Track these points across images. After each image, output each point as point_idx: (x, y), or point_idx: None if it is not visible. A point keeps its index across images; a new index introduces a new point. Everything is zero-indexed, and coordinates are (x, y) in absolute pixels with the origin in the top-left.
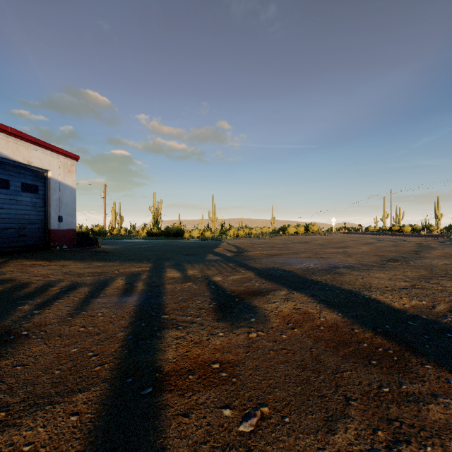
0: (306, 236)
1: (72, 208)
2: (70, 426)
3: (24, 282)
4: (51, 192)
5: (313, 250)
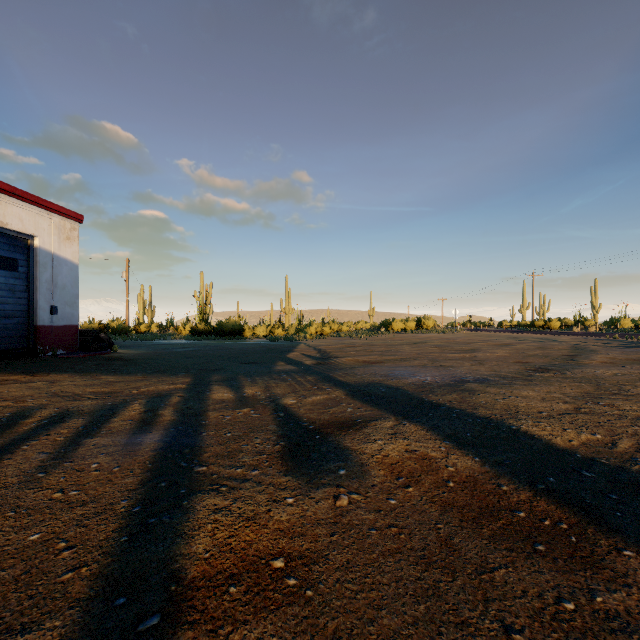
0: (418, 334)
1: (72, 294)
2: None
3: None
4: (39, 269)
5: (430, 355)
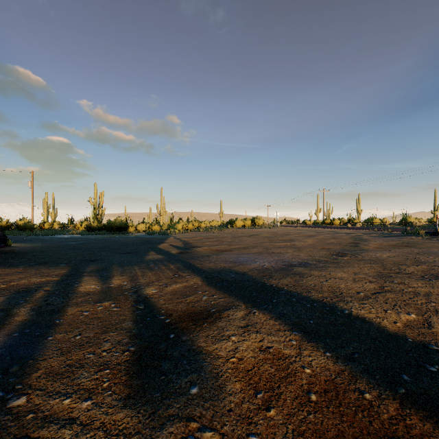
0: (253, 229)
1: None
2: None
3: None
4: None
5: (263, 244)
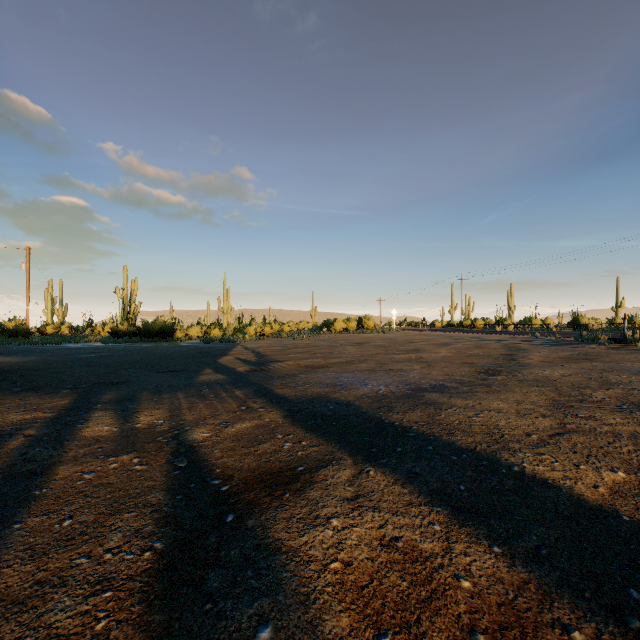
0: (360, 334)
1: None
2: None
3: None
4: None
5: (376, 356)
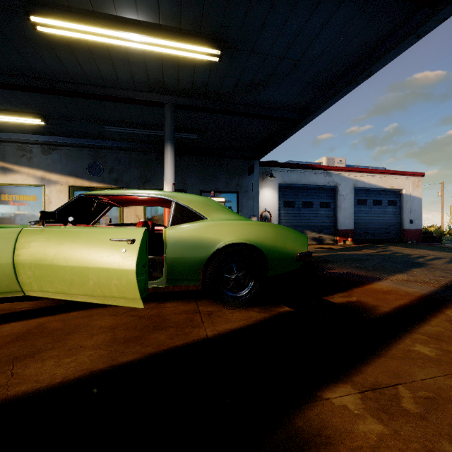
0: None
1: (418, 213)
2: None
3: (408, 254)
4: (404, 203)
5: None
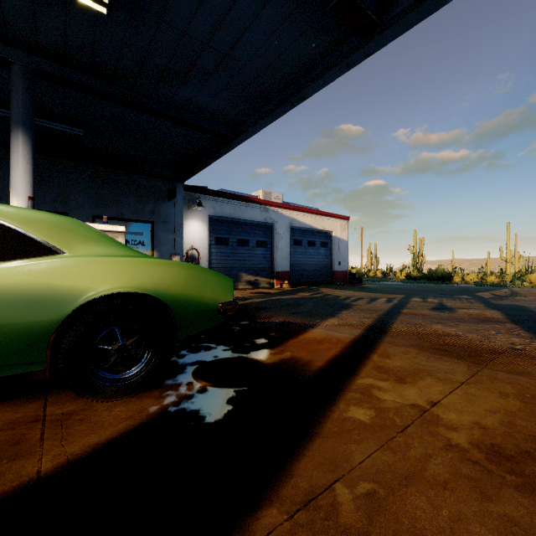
0: None
1: (345, 256)
2: (378, 313)
3: (338, 296)
4: (334, 245)
5: None
